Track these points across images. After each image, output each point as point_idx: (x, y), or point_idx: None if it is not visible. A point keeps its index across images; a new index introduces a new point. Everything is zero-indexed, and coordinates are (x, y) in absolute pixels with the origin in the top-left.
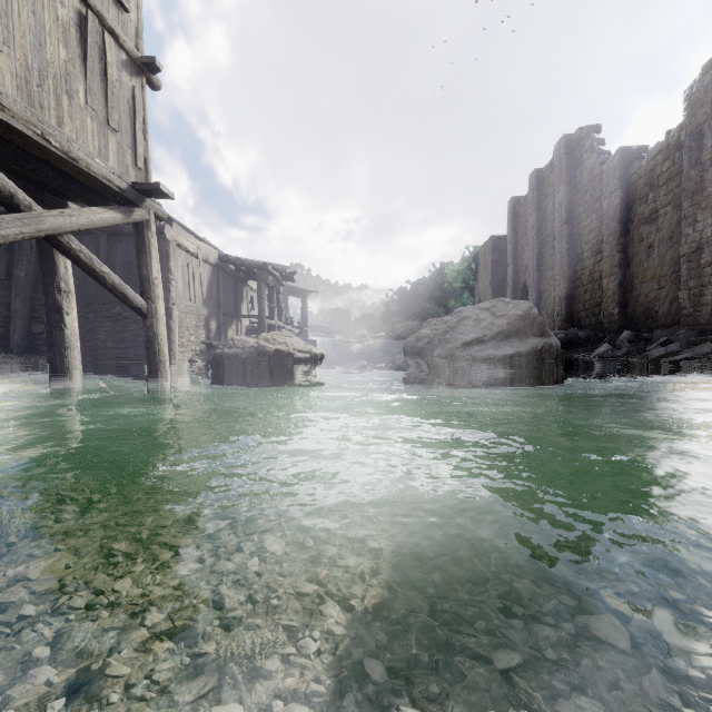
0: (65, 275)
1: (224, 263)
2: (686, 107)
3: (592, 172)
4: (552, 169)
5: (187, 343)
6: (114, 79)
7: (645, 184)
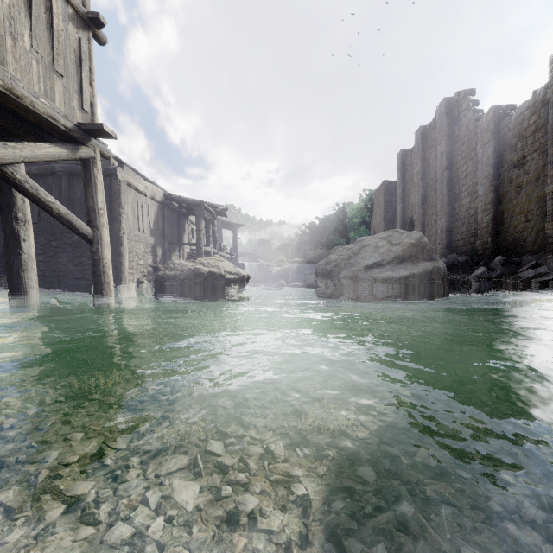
0: (22, 206)
1: (168, 200)
2: (552, 69)
3: (468, 128)
4: (434, 126)
5: (136, 266)
6: (59, 29)
7: (514, 135)
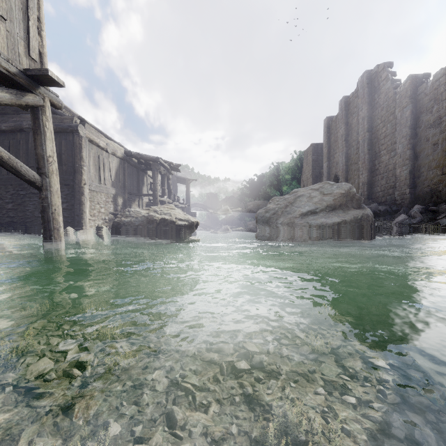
0: None
1: (129, 157)
2: None
3: (387, 95)
4: (356, 95)
5: (98, 213)
6: None
7: (431, 99)
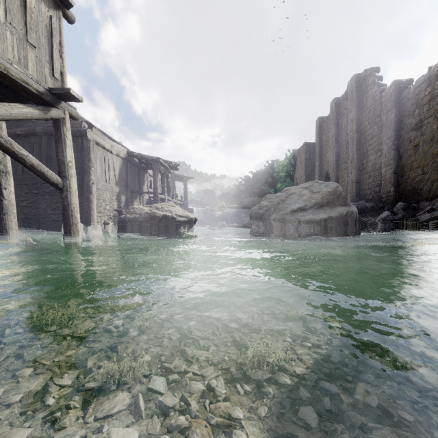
0: (3, 159)
1: (131, 157)
2: None
3: (374, 98)
4: (346, 98)
5: (104, 210)
6: (32, 6)
7: (413, 104)
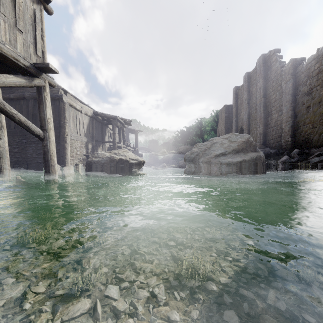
0: None
1: (96, 115)
2: None
3: (276, 72)
4: (255, 71)
5: (75, 155)
6: (20, 1)
7: (305, 76)
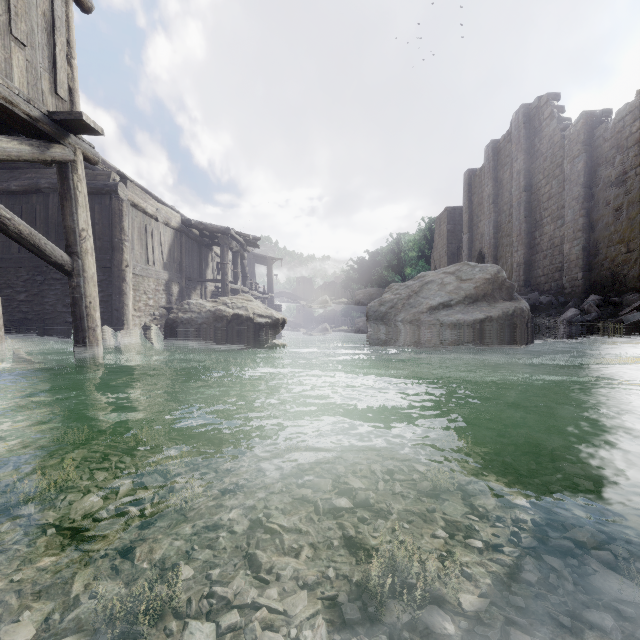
0: None
1: (187, 227)
2: None
3: (552, 139)
4: (509, 139)
5: (144, 307)
6: None
7: (612, 146)
